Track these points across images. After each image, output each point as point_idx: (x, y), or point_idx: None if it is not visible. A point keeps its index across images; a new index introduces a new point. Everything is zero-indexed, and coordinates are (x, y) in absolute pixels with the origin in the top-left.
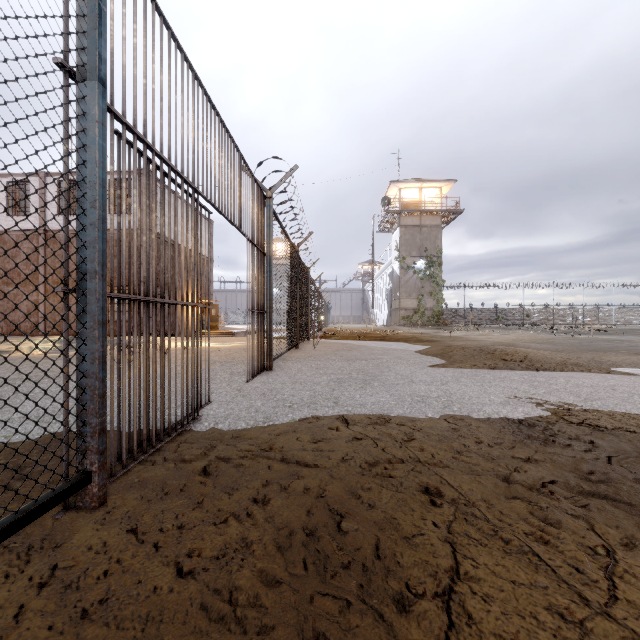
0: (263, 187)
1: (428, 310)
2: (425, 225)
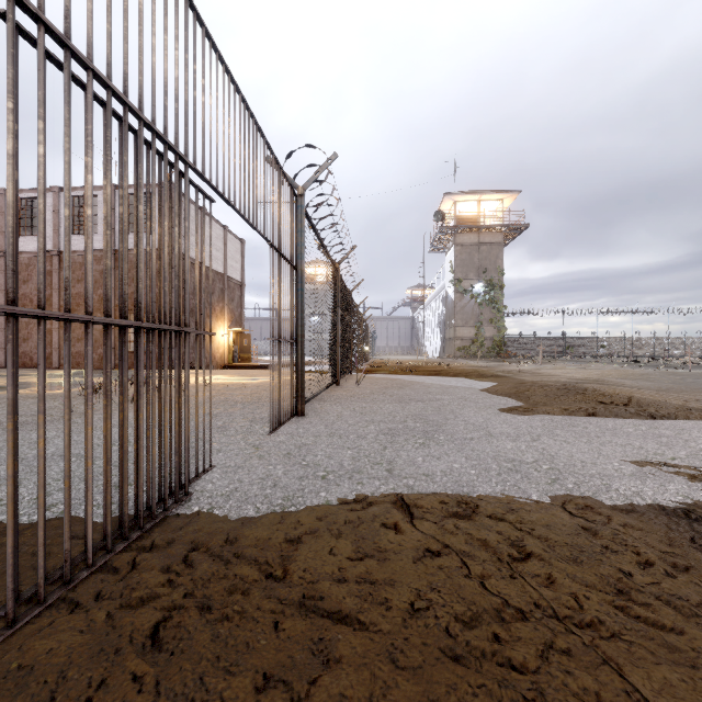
0: (293, 182)
1: (488, 340)
2: (484, 243)
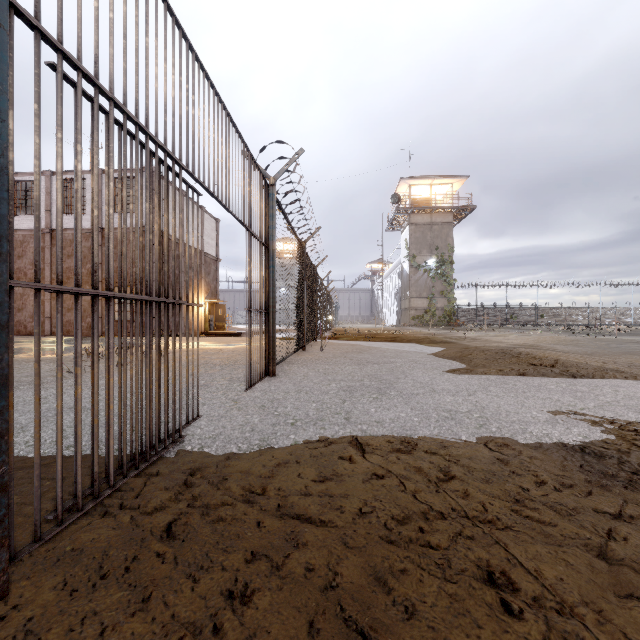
0: (265, 174)
1: (439, 310)
2: (436, 223)
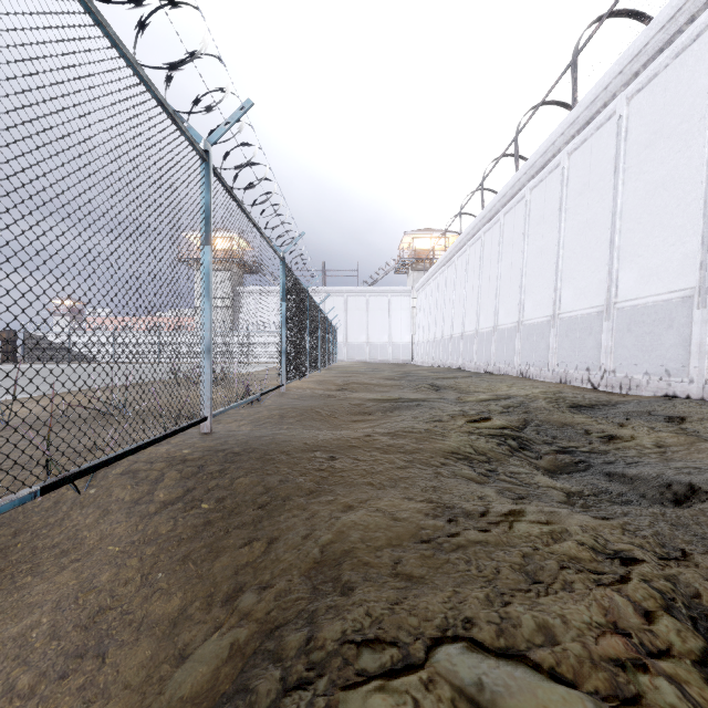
0: None
1: None
2: None
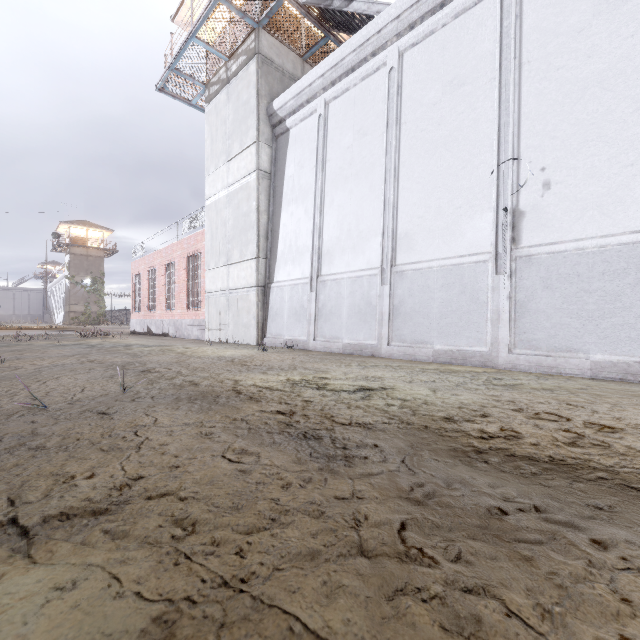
0: None
1: (94, 313)
2: (91, 255)
